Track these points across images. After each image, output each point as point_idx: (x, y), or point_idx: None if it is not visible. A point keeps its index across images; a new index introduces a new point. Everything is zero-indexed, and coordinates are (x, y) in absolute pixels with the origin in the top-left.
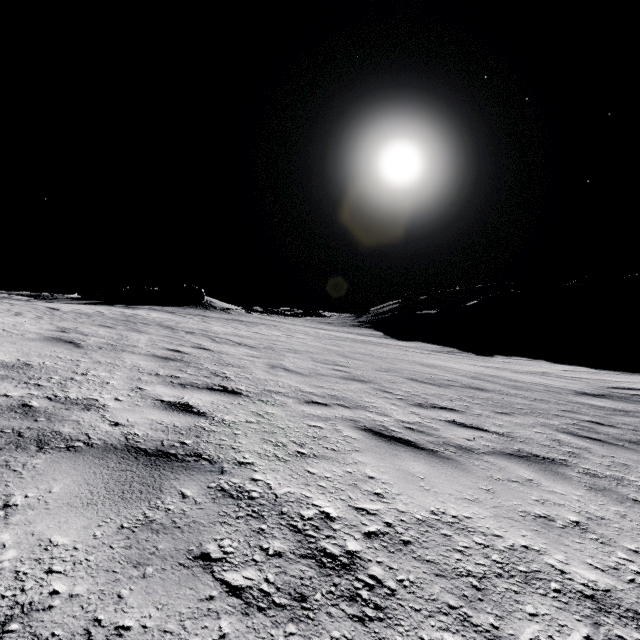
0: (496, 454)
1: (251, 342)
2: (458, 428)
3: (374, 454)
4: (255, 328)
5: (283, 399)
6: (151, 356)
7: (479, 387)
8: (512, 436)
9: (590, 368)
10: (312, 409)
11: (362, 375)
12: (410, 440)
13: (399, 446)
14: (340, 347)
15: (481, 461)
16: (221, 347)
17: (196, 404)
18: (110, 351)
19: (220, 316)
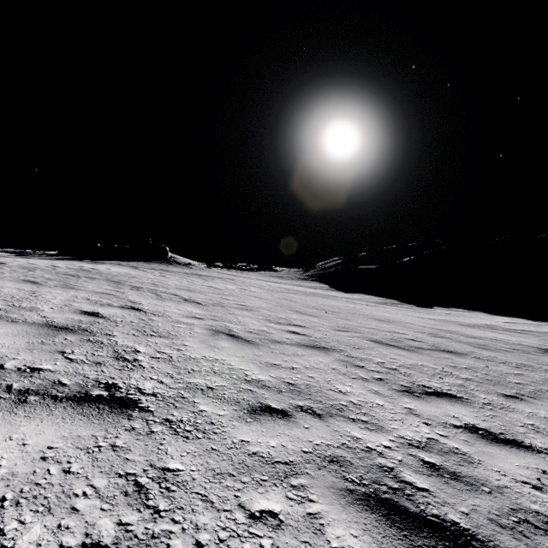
0: None
1: (201, 297)
2: (493, 447)
3: None
4: (211, 282)
5: (212, 409)
6: (38, 325)
7: (449, 349)
8: None
9: (528, 320)
10: (260, 434)
11: (322, 339)
12: (462, 526)
13: None
14: (292, 301)
15: None
16: (160, 305)
17: None
18: None
19: (181, 270)
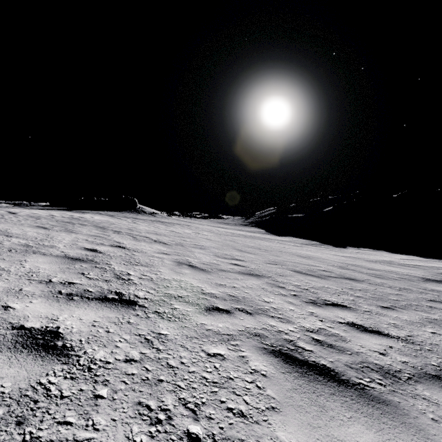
0: (423, 379)
1: (166, 239)
2: (362, 334)
3: (297, 414)
4: (172, 227)
5: (182, 307)
6: (61, 257)
7: (351, 277)
8: (417, 342)
9: (420, 257)
10: (212, 321)
11: (256, 269)
12: (327, 366)
13: (320, 383)
14: (235, 242)
15: (421, 400)
16: (138, 245)
17: (68, 330)
18: (18, 253)
19: (148, 218)
